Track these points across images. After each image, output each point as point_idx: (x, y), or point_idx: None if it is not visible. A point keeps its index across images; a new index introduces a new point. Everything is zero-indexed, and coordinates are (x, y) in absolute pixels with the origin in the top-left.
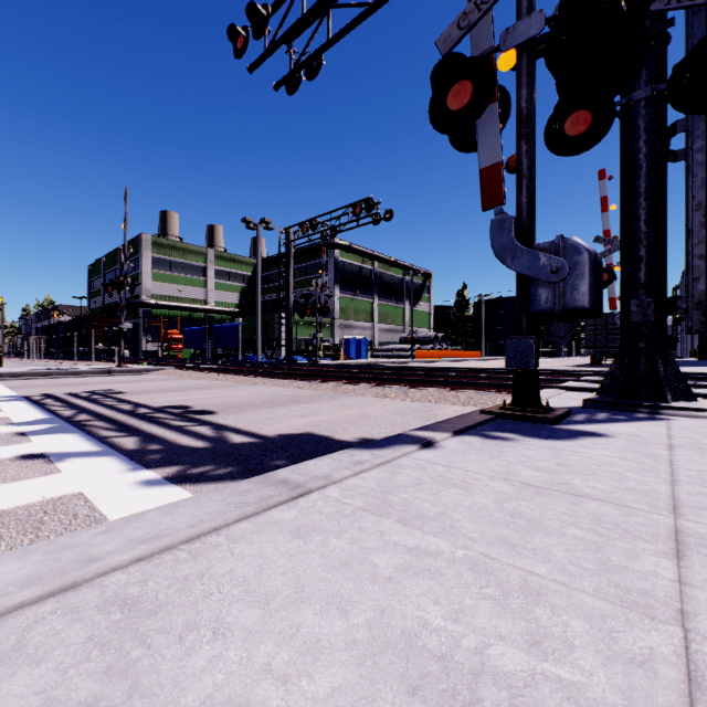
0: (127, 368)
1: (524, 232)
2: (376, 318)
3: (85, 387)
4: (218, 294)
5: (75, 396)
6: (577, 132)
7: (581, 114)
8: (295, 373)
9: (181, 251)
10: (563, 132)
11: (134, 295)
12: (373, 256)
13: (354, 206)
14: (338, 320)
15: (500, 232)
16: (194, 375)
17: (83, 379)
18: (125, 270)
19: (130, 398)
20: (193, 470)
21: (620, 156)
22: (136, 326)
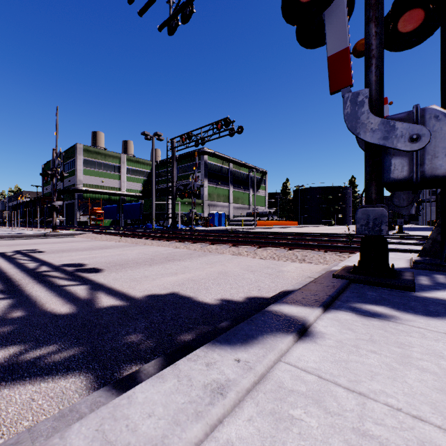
0: (58, 233)
1: (373, 108)
2: (231, 200)
3: (17, 247)
4: (128, 184)
5: (1, 255)
6: (410, 28)
7: (414, 12)
8: (174, 237)
9: (103, 155)
10: (397, 29)
11: (71, 184)
12: (229, 160)
13: (216, 123)
14: (207, 201)
15: (354, 106)
16: (104, 237)
17: (23, 241)
18: (56, 164)
19: (43, 256)
20: (30, 353)
21: (441, 54)
22: (73, 205)
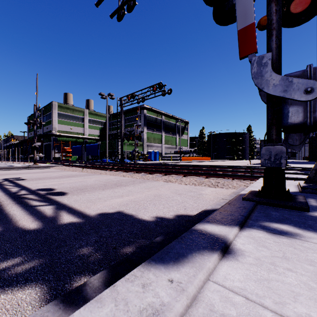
0: (37, 165)
1: (274, 69)
2: (163, 142)
3: (7, 176)
4: (89, 130)
5: None
6: (299, 9)
7: None
8: (122, 168)
9: (72, 110)
10: (289, 11)
11: (49, 130)
12: (162, 113)
13: (153, 86)
14: (146, 143)
15: (260, 66)
16: (71, 169)
17: (11, 171)
18: (36, 115)
19: (24, 183)
20: None
21: None
22: (50, 145)
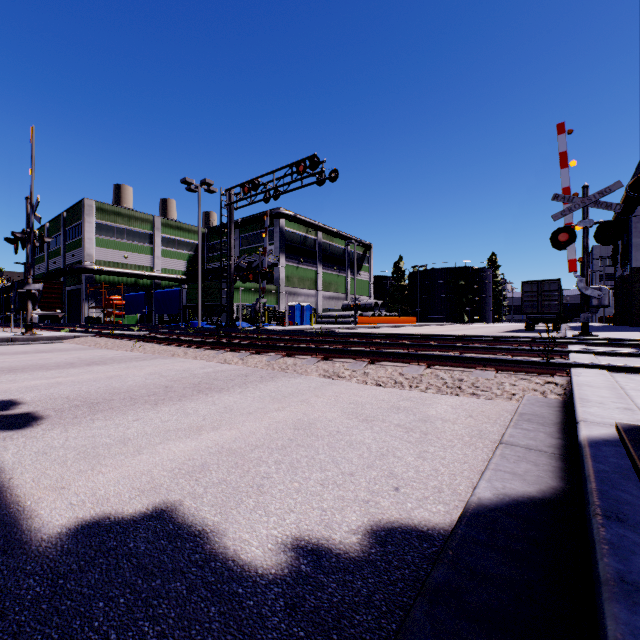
0: (34, 335)
1: None
2: (319, 286)
3: None
4: (164, 261)
5: None
6: None
7: None
8: (224, 342)
9: (126, 217)
10: None
11: (77, 261)
12: (317, 227)
13: (297, 163)
14: (283, 288)
15: None
16: (111, 343)
17: None
18: (31, 222)
19: None
20: None
21: None
22: (79, 292)
